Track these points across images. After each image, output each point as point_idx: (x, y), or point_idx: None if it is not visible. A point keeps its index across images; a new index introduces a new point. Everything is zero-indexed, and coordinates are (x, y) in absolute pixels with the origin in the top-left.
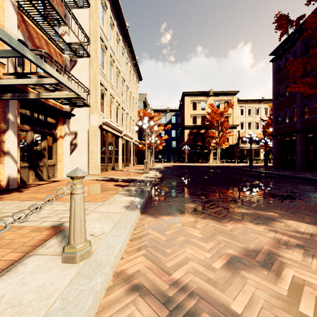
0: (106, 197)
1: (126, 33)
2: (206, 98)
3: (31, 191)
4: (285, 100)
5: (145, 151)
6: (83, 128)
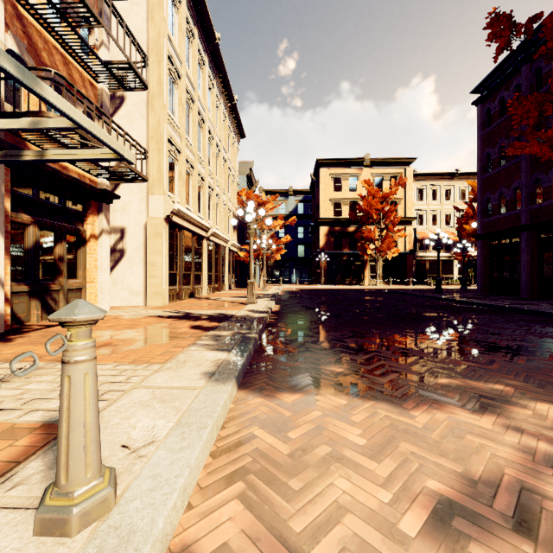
0: (172, 353)
1: (215, 51)
2: (358, 171)
3: (28, 341)
4: (500, 172)
5: (249, 263)
6: (136, 220)
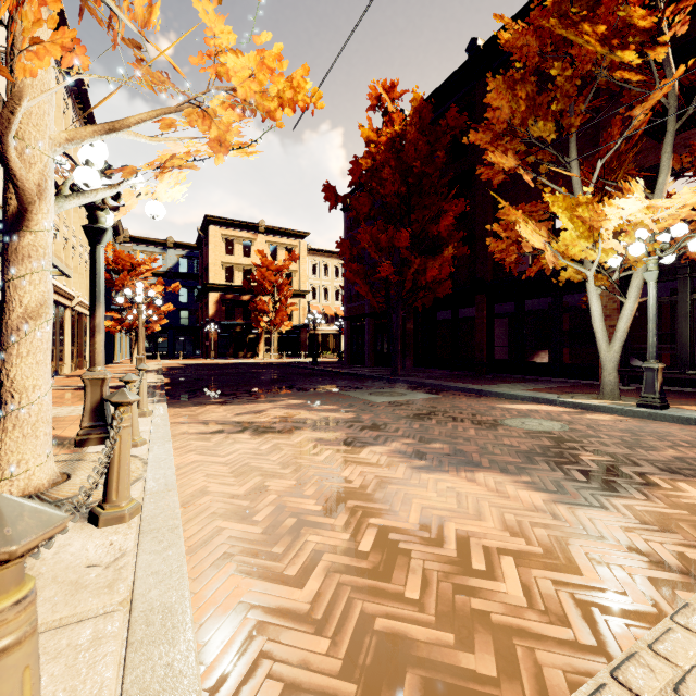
0: None
1: (82, 95)
2: (253, 236)
3: None
4: None
5: (138, 340)
6: None
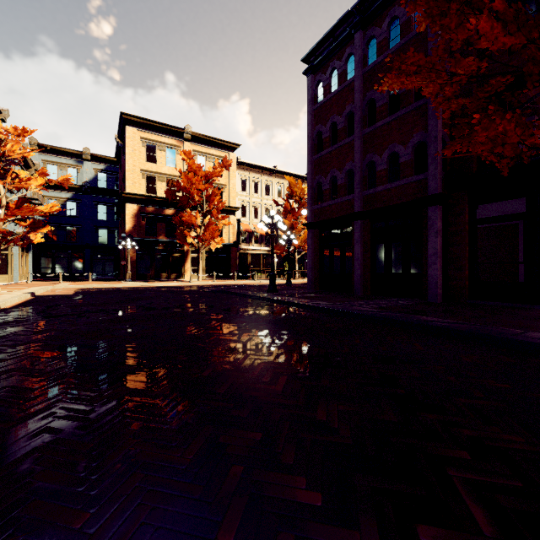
0: None
1: None
2: (178, 143)
3: None
4: (332, 153)
5: None
6: None
